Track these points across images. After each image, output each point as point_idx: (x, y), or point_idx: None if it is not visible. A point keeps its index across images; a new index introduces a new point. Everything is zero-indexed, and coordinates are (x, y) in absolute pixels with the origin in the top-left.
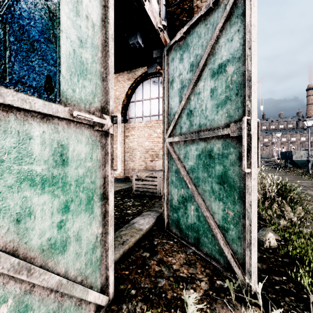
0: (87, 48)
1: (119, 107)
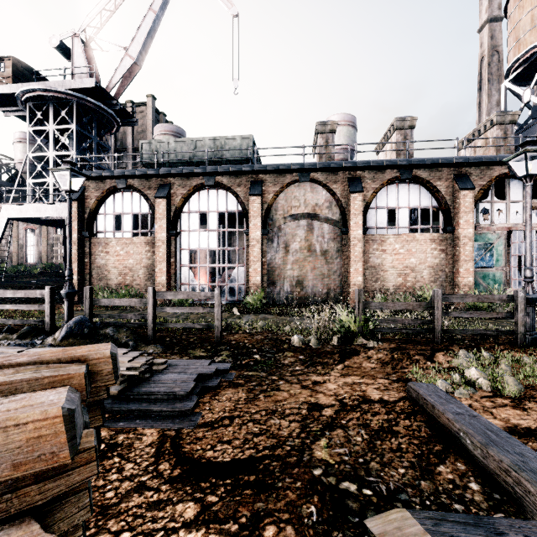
0: (499, 256)
1: None
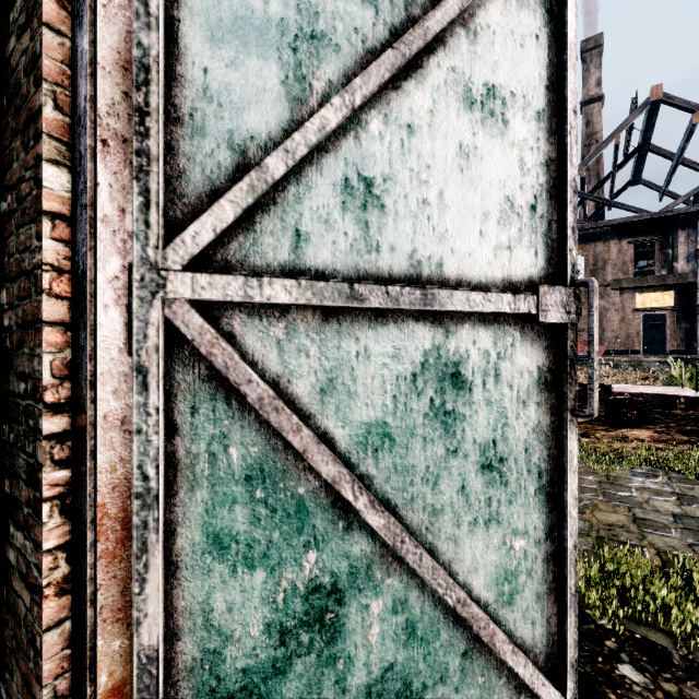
0: None
1: None
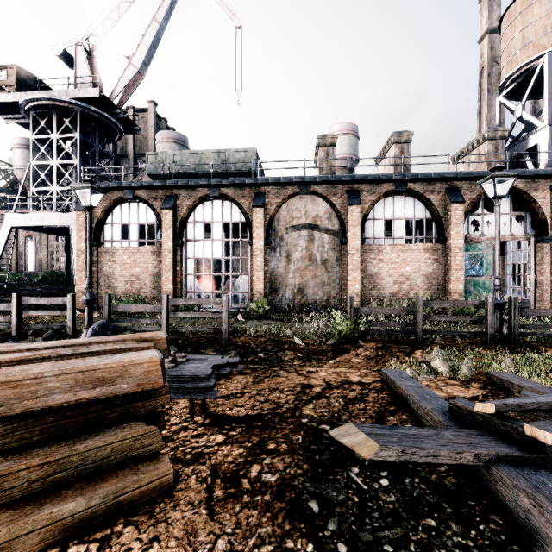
0: (488, 265)
1: None
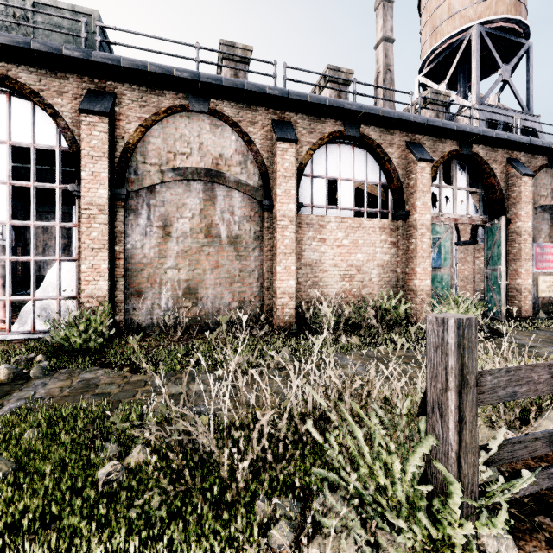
0: (446, 254)
1: (467, 229)
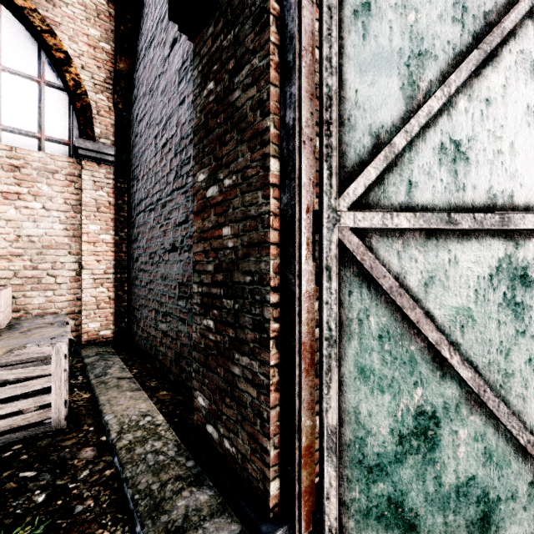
0: None
1: None
